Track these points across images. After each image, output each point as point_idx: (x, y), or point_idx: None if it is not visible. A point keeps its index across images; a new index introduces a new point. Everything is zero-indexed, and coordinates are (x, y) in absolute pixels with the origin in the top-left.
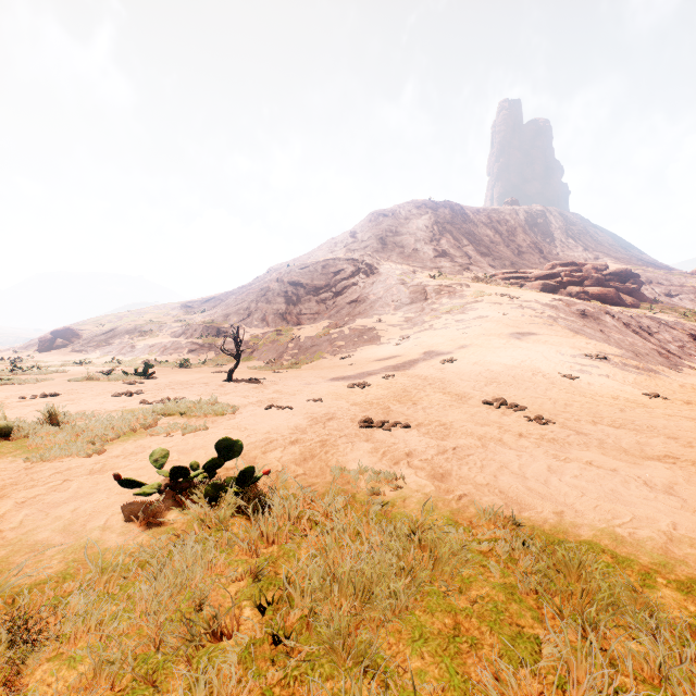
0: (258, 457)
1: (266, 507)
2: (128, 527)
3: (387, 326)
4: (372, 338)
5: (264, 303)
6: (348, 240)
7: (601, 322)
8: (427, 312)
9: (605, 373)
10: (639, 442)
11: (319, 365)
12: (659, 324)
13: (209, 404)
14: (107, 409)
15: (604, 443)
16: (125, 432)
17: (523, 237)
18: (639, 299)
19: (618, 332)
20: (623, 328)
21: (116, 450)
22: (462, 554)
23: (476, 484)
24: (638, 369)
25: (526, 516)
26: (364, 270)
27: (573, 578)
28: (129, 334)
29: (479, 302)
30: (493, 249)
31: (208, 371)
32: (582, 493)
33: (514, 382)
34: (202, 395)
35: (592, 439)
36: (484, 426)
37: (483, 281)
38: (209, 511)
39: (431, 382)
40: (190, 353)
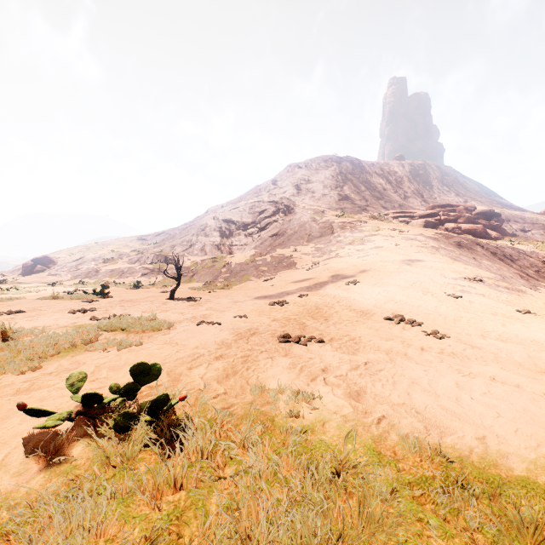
0: (183, 374)
1: (178, 440)
2: (27, 465)
3: (301, 255)
4: (289, 264)
5: (203, 237)
6: (270, 187)
7: (474, 251)
8: (334, 243)
9: (482, 293)
10: (530, 355)
11: (246, 286)
12: (519, 253)
13: (148, 320)
14: (59, 325)
15: (498, 357)
16: (65, 348)
17: (408, 185)
18: (501, 233)
19: (487, 259)
20: (491, 256)
21: (51, 367)
22: (393, 501)
23: (393, 404)
24: (508, 289)
25: (450, 443)
26: (283, 210)
27: (528, 538)
28: (95, 261)
29: (375, 235)
30: (384, 194)
31: (155, 291)
32: (497, 413)
33: (409, 300)
34: (146, 312)
35: (487, 353)
36: (389, 341)
37: (378, 218)
38: (118, 444)
39: (338, 300)
40: (143, 277)
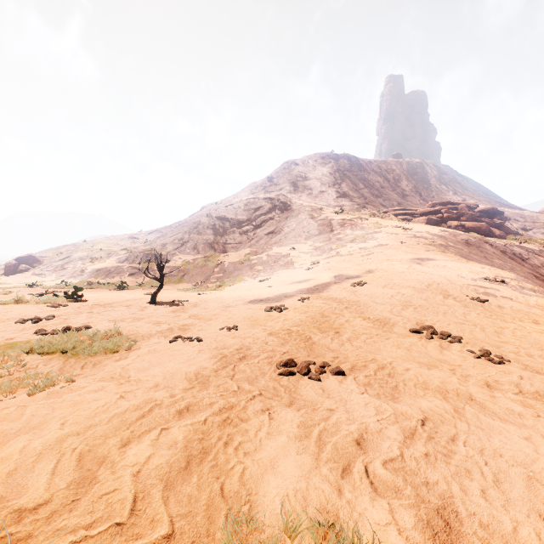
0: (107, 459)
1: None
2: None
3: (299, 253)
4: (287, 263)
5: (196, 235)
6: (266, 184)
7: (483, 250)
8: (334, 241)
9: (508, 296)
10: None
11: (240, 287)
12: (528, 252)
13: (107, 335)
14: None
15: None
16: None
17: (406, 183)
18: (505, 232)
19: (498, 258)
20: (501, 255)
21: None
22: None
23: None
24: (535, 291)
25: None
26: (280, 207)
27: None
28: (82, 260)
29: (378, 233)
30: (383, 192)
31: (140, 292)
32: None
33: (429, 305)
34: (113, 321)
35: None
36: (432, 369)
37: (379, 216)
38: None
39: (347, 305)
40: (130, 277)
